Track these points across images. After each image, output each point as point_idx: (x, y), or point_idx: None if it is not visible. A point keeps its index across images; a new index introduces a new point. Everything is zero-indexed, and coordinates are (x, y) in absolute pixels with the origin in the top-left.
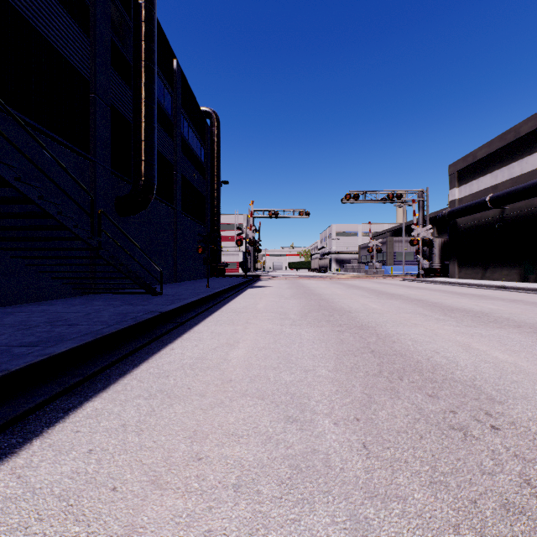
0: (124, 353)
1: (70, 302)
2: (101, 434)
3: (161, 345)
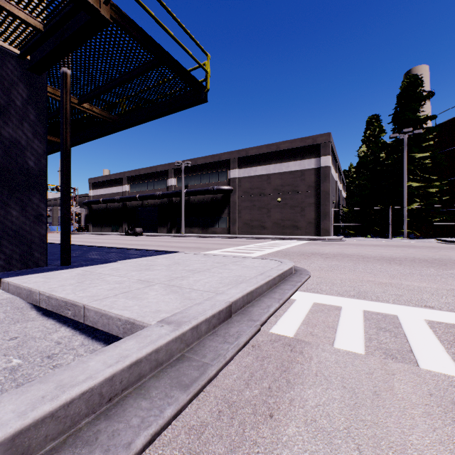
0: None
1: None
2: None
3: None
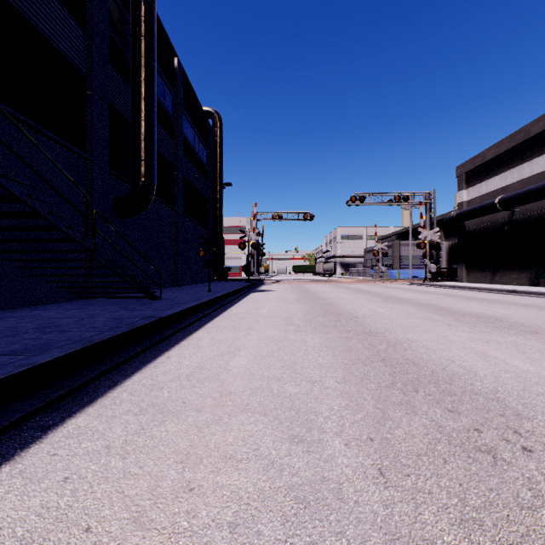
0: (116, 362)
1: (65, 307)
2: (81, 457)
3: (157, 353)
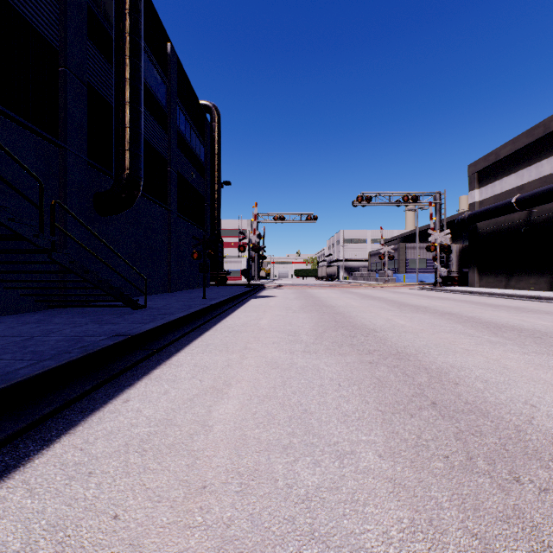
0: (39, 415)
1: (25, 319)
2: None
3: (113, 391)
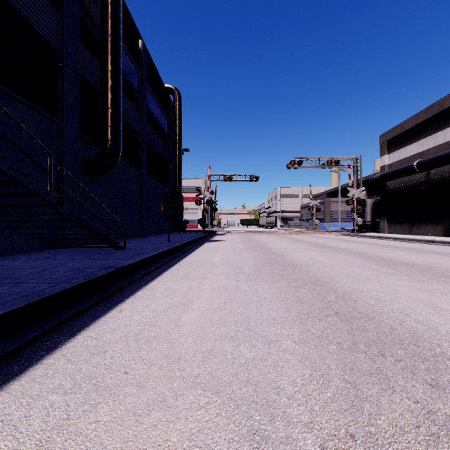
0: (63, 318)
1: (35, 256)
2: None
3: (110, 305)
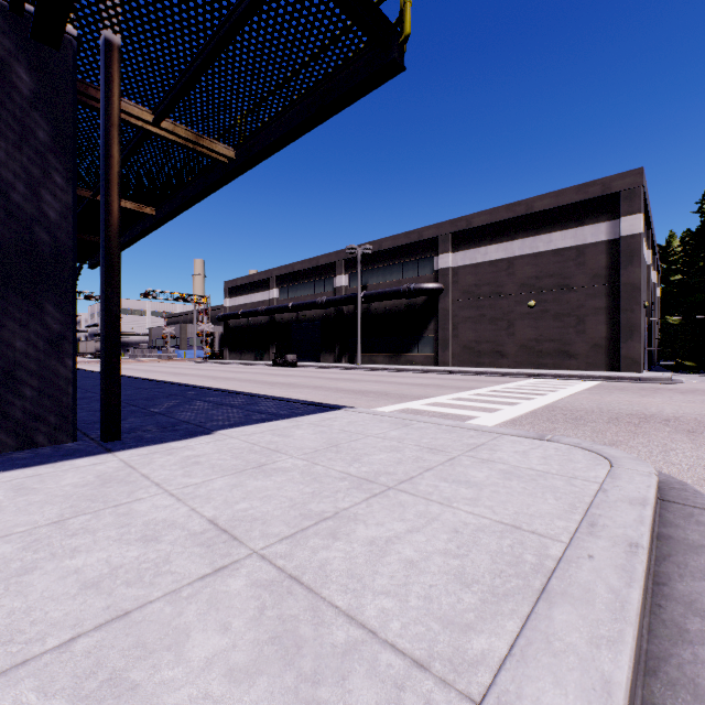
0: None
1: None
2: None
3: None
